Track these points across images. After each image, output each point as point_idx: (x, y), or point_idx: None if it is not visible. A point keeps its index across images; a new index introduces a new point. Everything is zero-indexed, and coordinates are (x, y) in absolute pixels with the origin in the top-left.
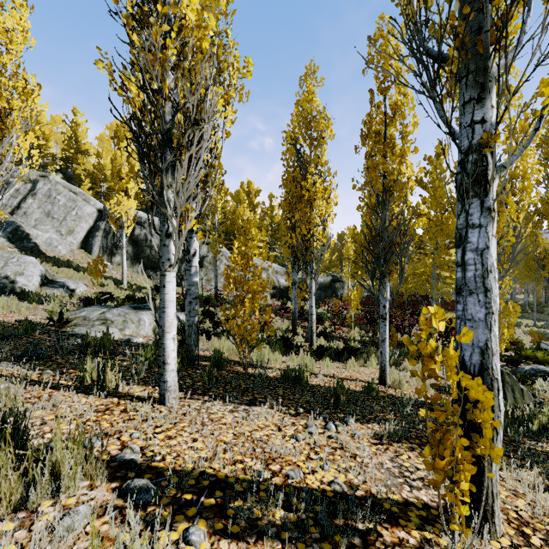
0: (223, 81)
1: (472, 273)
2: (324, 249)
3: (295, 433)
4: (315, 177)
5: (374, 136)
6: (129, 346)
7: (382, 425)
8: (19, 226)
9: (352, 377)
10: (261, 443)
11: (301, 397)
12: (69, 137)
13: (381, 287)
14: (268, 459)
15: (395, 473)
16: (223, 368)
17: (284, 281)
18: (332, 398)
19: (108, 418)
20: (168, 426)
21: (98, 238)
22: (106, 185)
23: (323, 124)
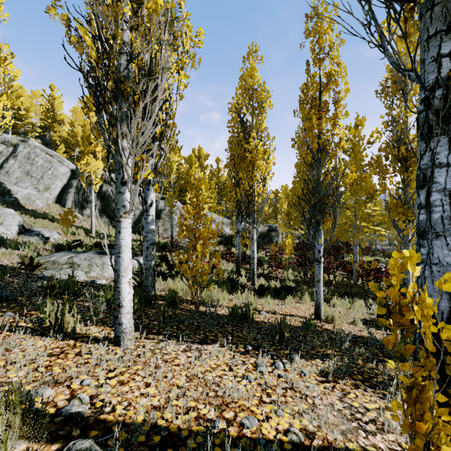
0: (177, 48)
1: (439, 214)
2: (264, 202)
3: (246, 373)
4: (256, 141)
5: (311, 101)
6: (93, 287)
7: (324, 361)
8: (1, 183)
9: (290, 313)
10: (213, 386)
11: (248, 334)
12: (47, 109)
13: (316, 234)
14: (222, 404)
15: (347, 416)
16: (177, 307)
17: (229, 231)
18: (277, 335)
19: (61, 362)
20: (121, 370)
21: (71, 193)
22: (79, 150)
23: (264, 96)
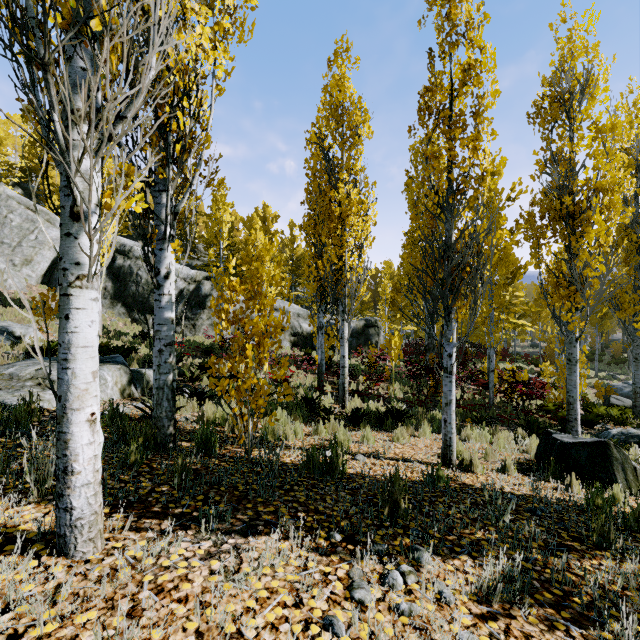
0: (211, 3)
1: None
2: (359, 282)
3: (330, 608)
4: (348, 187)
5: (437, 111)
6: None
7: (476, 559)
8: None
9: (403, 456)
10: None
11: (335, 504)
12: (32, 142)
13: (445, 328)
14: None
15: None
16: (213, 453)
17: (307, 326)
18: (386, 506)
19: None
20: (42, 632)
21: None
22: None
23: (359, 117)
